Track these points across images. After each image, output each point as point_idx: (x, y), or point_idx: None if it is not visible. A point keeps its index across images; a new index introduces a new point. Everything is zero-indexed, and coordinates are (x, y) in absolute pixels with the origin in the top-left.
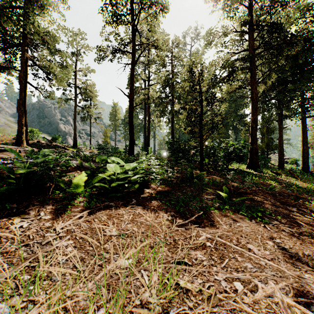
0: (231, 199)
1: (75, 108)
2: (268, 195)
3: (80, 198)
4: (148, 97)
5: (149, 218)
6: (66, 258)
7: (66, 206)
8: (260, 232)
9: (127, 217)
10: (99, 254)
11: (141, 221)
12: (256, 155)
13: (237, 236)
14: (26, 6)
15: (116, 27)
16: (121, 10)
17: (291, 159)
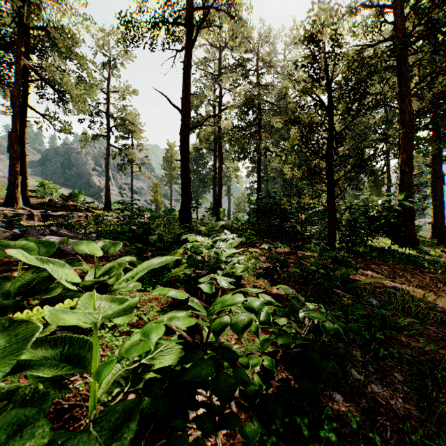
0: None
1: (108, 149)
2: None
3: None
4: (220, 129)
5: None
6: None
7: None
8: None
9: None
10: None
11: None
12: (412, 221)
13: None
14: None
15: None
16: None
17: None
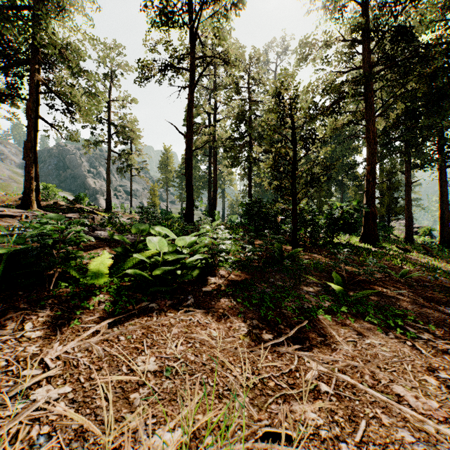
0: (349, 295)
1: (109, 154)
2: (401, 285)
3: (99, 297)
4: (215, 138)
5: (215, 331)
6: (49, 432)
7: (74, 310)
8: (407, 357)
9: (178, 331)
10: (117, 419)
11: (202, 338)
12: (374, 222)
13: (374, 370)
14: (37, 5)
15: (166, 32)
16: (174, 5)
17: (423, 228)
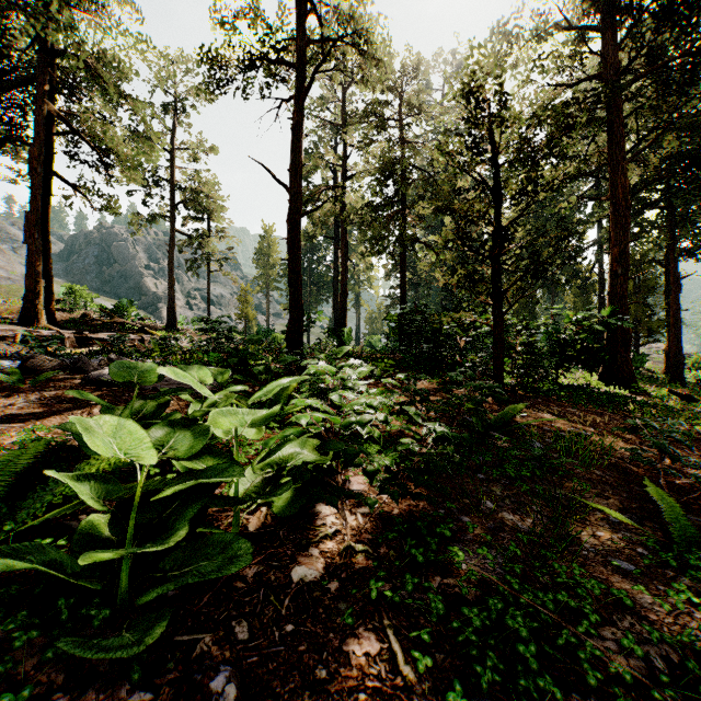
0: None
1: (172, 236)
2: None
3: None
4: (344, 207)
5: None
6: None
7: None
8: None
9: None
10: None
11: None
12: (627, 347)
13: None
14: None
15: None
16: None
17: (693, 356)
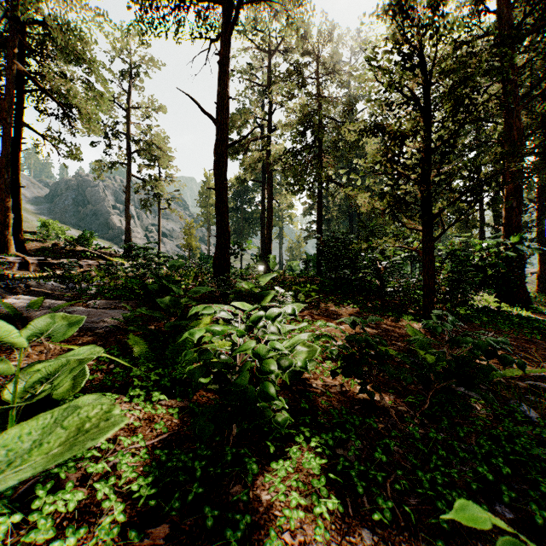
0: None
1: (129, 180)
2: None
3: None
4: (269, 154)
5: None
6: None
7: None
8: None
9: None
10: None
11: None
12: (521, 272)
13: None
14: None
15: None
16: None
17: None
